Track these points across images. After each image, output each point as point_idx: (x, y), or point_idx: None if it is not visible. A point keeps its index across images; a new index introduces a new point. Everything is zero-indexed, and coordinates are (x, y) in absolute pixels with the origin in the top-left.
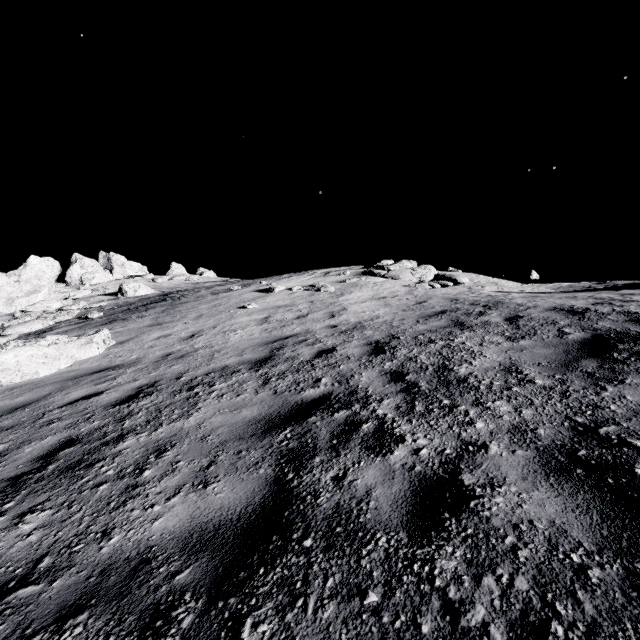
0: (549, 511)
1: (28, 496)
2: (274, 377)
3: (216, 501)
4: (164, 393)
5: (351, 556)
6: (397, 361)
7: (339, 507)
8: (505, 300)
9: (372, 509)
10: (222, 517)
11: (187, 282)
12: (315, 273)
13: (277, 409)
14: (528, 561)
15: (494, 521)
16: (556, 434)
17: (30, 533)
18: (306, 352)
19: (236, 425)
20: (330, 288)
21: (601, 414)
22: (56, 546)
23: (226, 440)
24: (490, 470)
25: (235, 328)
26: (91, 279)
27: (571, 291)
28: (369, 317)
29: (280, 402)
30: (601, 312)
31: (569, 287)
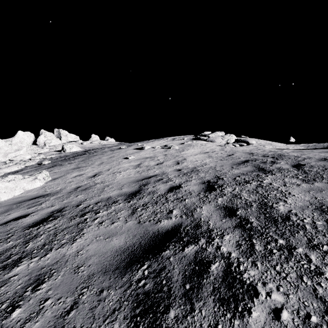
0: None
1: None
2: (139, 207)
3: None
4: (65, 218)
5: None
6: (226, 197)
7: None
8: (284, 153)
9: None
10: None
11: (99, 144)
12: (167, 139)
13: (139, 239)
14: None
15: None
16: None
17: None
18: (162, 188)
19: (105, 255)
20: (176, 147)
21: None
22: None
23: (93, 273)
24: None
25: (120, 170)
26: (49, 143)
27: (318, 148)
28: (200, 164)
29: (142, 232)
30: None
31: (315, 146)
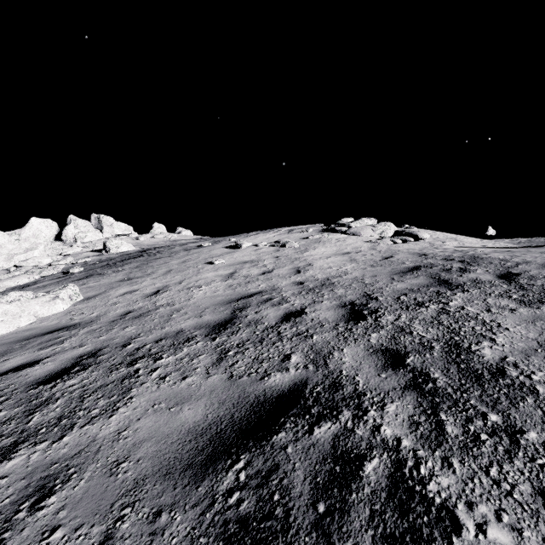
0: None
1: None
2: (232, 350)
3: None
4: (101, 368)
5: None
6: (385, 332)
7: None
8: (481, 255)
9: None
10: None
11: (166, 240)
12: (280, 231)
13: (230, 409)
14: None
15: None
16: None
17: None
18: (271, 314)
19: (168, 439)
20: (294, 244)
21: None
22: None
23: (145, 476)
24: None
25: (200, 284)
26: (83, 238)
27: (537, 246)
28: (337, 273)
29: (235, 395)
30: None
31: (530, 242)
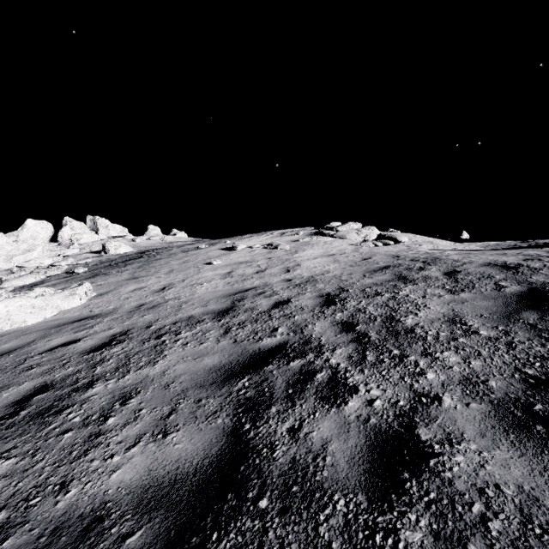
0: (515, 474)
1: None
2: (234, 326)
3: (174, 452)
4: (134, 341)
5: (308, 522)
6: (347, 312)
7: (295, 462)
8: (442, 257)
9: (329, 466)
10: (178, 470)
11: (162, 242)
12: (272, 233)
13: (236, 357)
14: (501, 536)
15: (457, 484)
16: (508, 386)
17: None
18: (264, 303)
19: (198, 373)
20: (285, 246)
21: None
22: (14, 499)
23: (187, 388)
24: (446, 424)
25: (201, 281)
26: (79, 239)
27: (499, 249)
28: (320, 272)
29: (239, 351)
30: (533, 267)
31: (496, 245)
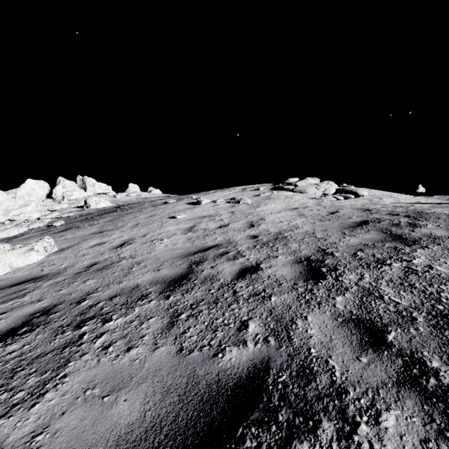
0: None
1: None
2: (185, 312)
3: None
4: (47, 329)
5: None
6: (351, 295)
7: None
8: (425, 210)
9: None
10: None
11: (138, 197)
12: (235, 189)
13: (174, 404)
14: None
15: None
16: None
17: None
18: (227, 270)
19: None
20: (248, 200)
21: None
22: None
23: None
24: None
25: (162, 237)
26: (70, 196)
27: None
28: (288, 227)
29: (183, 380)
30: None
31: None
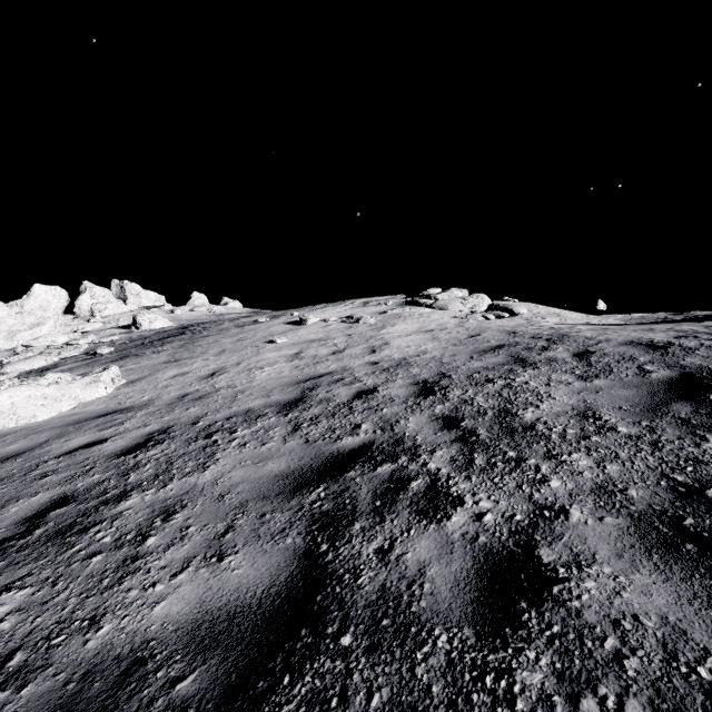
0: (658, 602)
1: (6, 569)
2: (306, 422)
3: (232, 579)
4: (177, 441)
5: (402, 662)
6: (450, 404)
7: (385, 591)
8: (571, 333)
9: (427, 594)
10: (239, 601)
11: (209, 313)
12: (353, 303)
13: (309, 461)
14: (640, 676)
15: (587, 615)
16: (652, 496)
17: (2, 619)
18: (343, 393)
19: (260, 481)
20: (370, 320)
21: (706, 471)
22: (32, 637)
23: (247, 500)
24: (574, 543)
25: (262, 365)
26: (102, 310)
27: (645, 323)
28: (415, 352)
29: (312, 453)
30: (687, 346)
31: (642, 318)
